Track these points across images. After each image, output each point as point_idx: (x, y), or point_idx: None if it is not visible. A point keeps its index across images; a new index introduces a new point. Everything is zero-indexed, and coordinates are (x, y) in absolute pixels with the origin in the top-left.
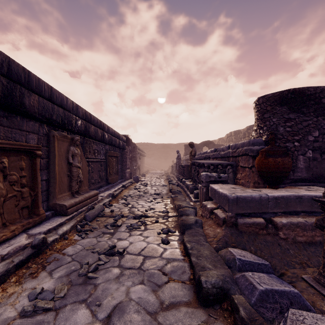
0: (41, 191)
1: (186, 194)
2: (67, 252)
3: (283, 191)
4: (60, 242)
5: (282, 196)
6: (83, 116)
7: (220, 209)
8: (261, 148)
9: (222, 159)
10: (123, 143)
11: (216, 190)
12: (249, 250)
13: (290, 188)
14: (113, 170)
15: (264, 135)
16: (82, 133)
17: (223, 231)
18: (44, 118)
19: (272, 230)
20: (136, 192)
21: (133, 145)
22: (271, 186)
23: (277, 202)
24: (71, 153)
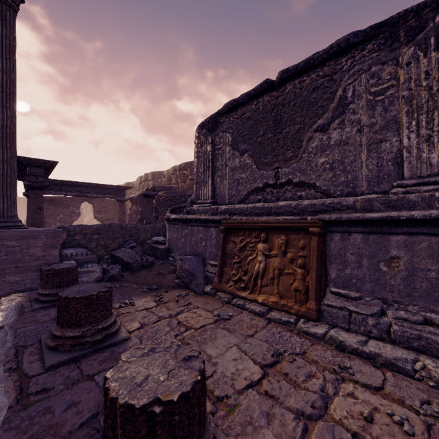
0: None
1: None
2: None
3: None
4: None
5: None
6: None
7: None
8: None
9: None
10: None
11: None
12: None
13: None
14: None
15: None
16: None
17: None
18: None
19: None
20: None
21: None
22: None
23: None
24: None
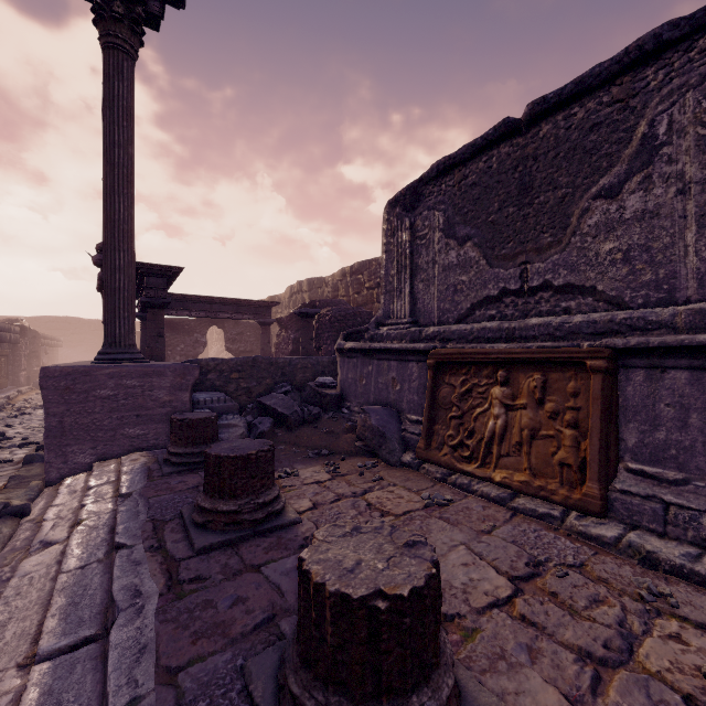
0: None
1: None
2: None
3: None
4: None
5: None
6: None
7: None
8: None
9: None
10: (16, 337)
11: None
12: None
13: None
14: (2, 373)
15: None
16: None
17: None
18: None
19: None
20: (40, 397)
21: (32, 334)
22: None
23: None
24: None
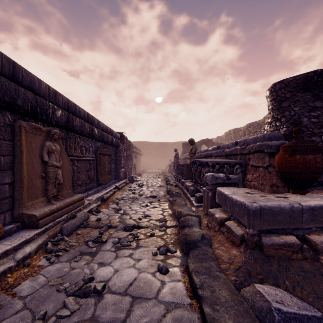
0: (2, 198)
1: (186, 196)
2: (20, 290)
3: (317, 198)
4: (17, 272)
5: (321, 206)
6: (64, 106)
7: (233, 220)
8: (281, 143)
9: (226, 157)
10: (116, 141)
11: (226, 196)
12: (283, 286)
13: (319, 192)
14: (105, 170)
15: (283, 127)
16: (62, 126)
17: (243, 255)
18: (2, 102)
19: (310, 254)
20: (131, 194)
21: (128, 143)
22: (296, 191)
23: (314, 214)
24: (47, 149)
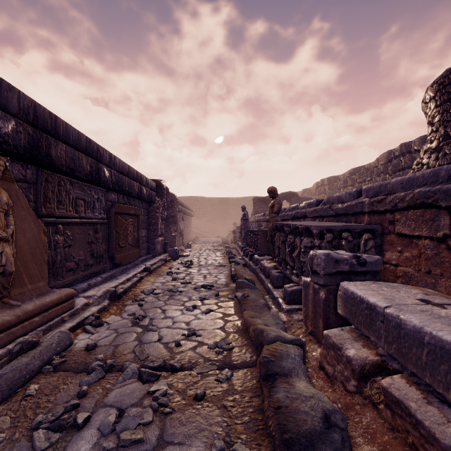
0: None
1: (264, 286)
2: None
3: None
4: None
5: None
6: (25, 114)
7: (400, 376)
8: None
9: (337, 219)
10: (149, 192)
11: (376, 309)
12: None
13: None
14: (127, 240)
15: None
16: (20, 155)
17: None
18: None
19: None
20: (169, 281)
21: (170, 197)
22: None
23: None
24: None
